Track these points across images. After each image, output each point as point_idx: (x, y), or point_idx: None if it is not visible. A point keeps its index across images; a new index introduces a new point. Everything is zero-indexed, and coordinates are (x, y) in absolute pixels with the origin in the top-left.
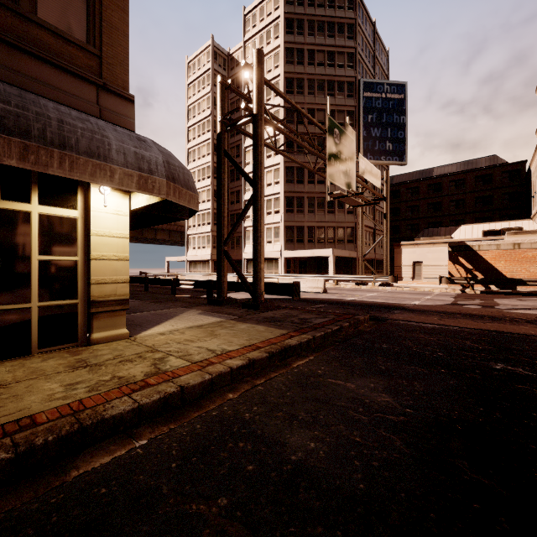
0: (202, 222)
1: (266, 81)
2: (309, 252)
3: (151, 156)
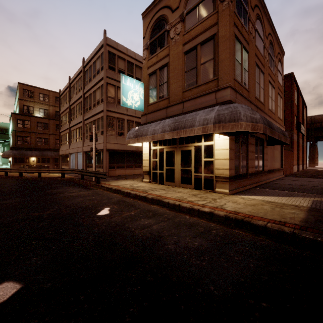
0: None
1: None
2: None
3: (210, 116)
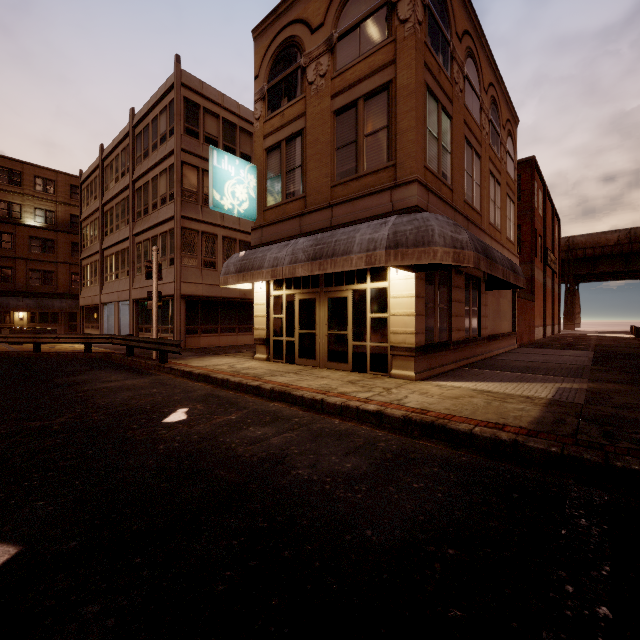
0: None
1: None
2: None
3: (379, 235)
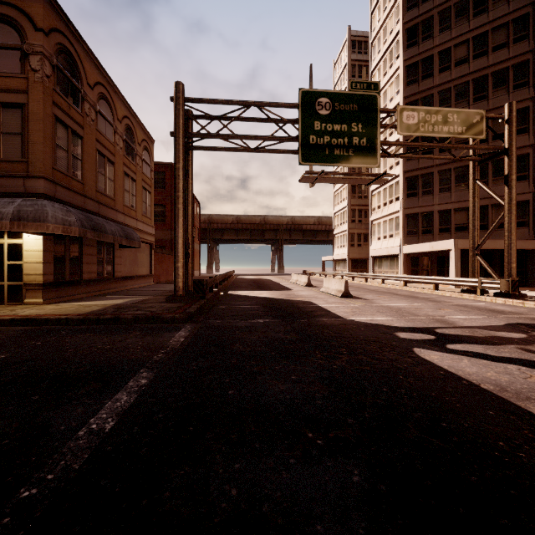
0: (342, 221)
1: (198, 101)
2: (427, 246)
3: (7, 210)
